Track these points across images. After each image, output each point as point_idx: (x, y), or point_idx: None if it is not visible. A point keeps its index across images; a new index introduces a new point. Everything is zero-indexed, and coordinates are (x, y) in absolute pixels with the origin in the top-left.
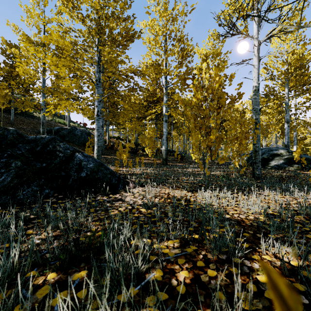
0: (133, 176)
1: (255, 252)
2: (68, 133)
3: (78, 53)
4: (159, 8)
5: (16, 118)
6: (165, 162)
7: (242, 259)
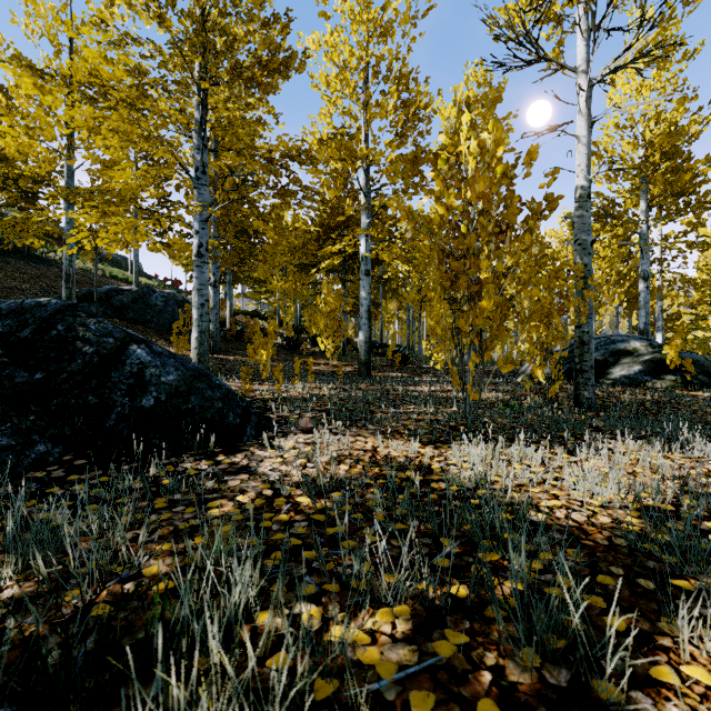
0: (285, 404)
1: (656, 653)
2: (134, 301)
3: (148, 96)
4: (351, 4)
5: (4, 264)
6: (365, 369)
7: (639, 704)
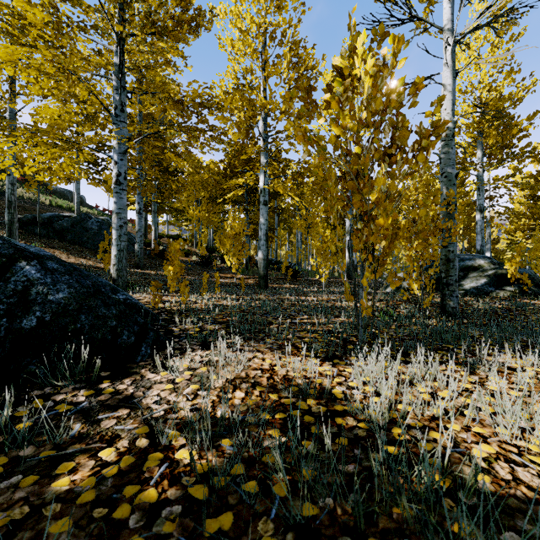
0: (190, 315)
1: None
2: (72, 225)
3: (65, 35)
4: None
5: None
6: (263, 282)
7: None
